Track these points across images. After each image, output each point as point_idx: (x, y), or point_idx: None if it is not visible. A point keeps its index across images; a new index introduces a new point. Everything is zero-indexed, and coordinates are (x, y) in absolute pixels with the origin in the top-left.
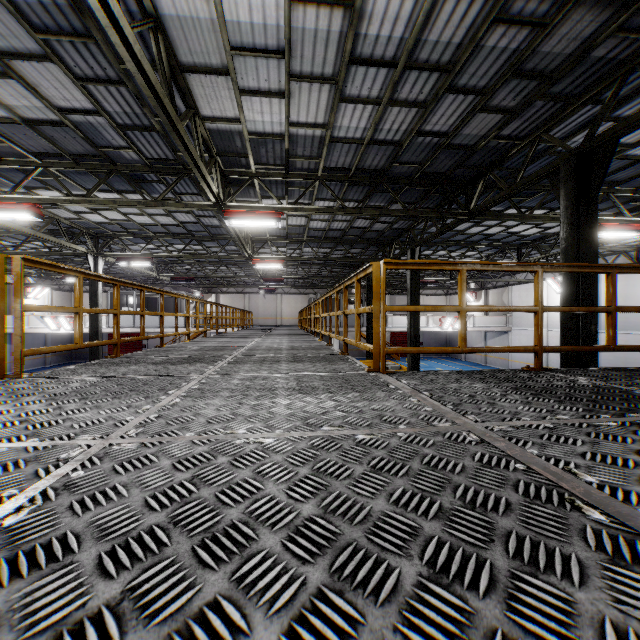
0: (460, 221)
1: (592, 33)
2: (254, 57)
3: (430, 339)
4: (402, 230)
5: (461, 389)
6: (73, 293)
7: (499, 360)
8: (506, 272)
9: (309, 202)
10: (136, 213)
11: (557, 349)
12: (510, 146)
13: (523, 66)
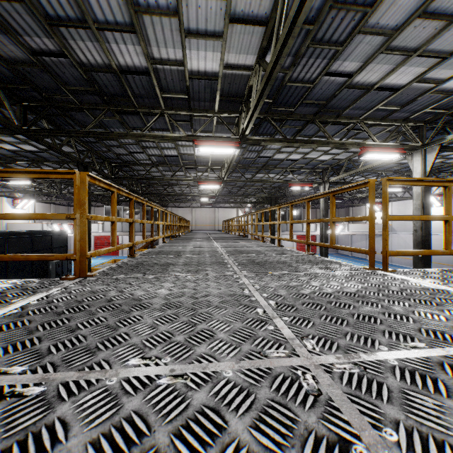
0: None
1: None
2: None
3: None
4: None
5: None
6: None
7: None
8: None
9: None
10: None
11: None
12: None
13: None
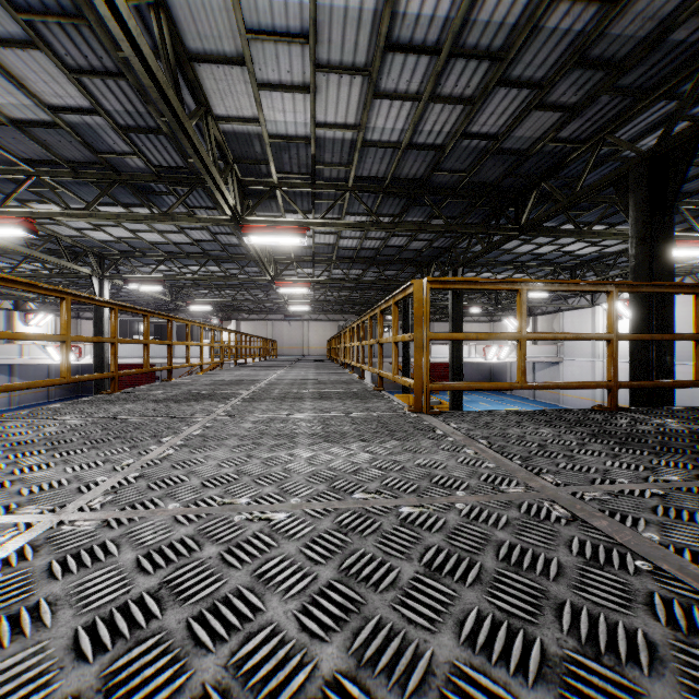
0: (509, 238)
1: (672, 11)
2: (274, 43)
3: (472, 371)
4: (443, 249)
5: (526, 436)
6: (79, 320)
7: (549, 394)
8: (557, 296)
9: (338, 217)
10: (145, 230)
11: (635, 385)
12: (568, 151)
13: (588, 53)
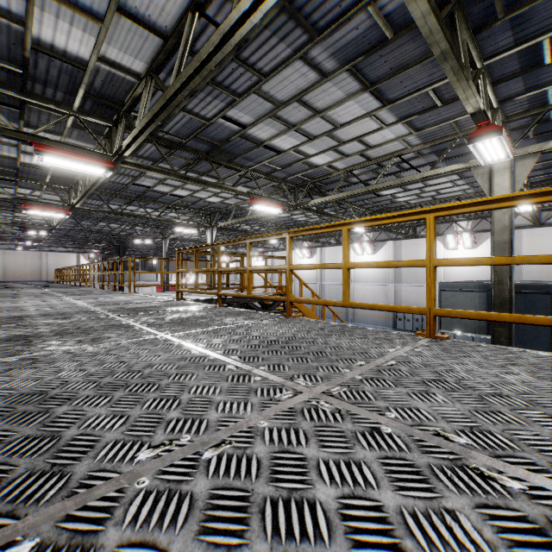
0: None
1: None
2: (80, 2)
3: None
4: None
5: None
6: None
7: None
8: None
9: None
10: None
11: None
12: None
13: None
